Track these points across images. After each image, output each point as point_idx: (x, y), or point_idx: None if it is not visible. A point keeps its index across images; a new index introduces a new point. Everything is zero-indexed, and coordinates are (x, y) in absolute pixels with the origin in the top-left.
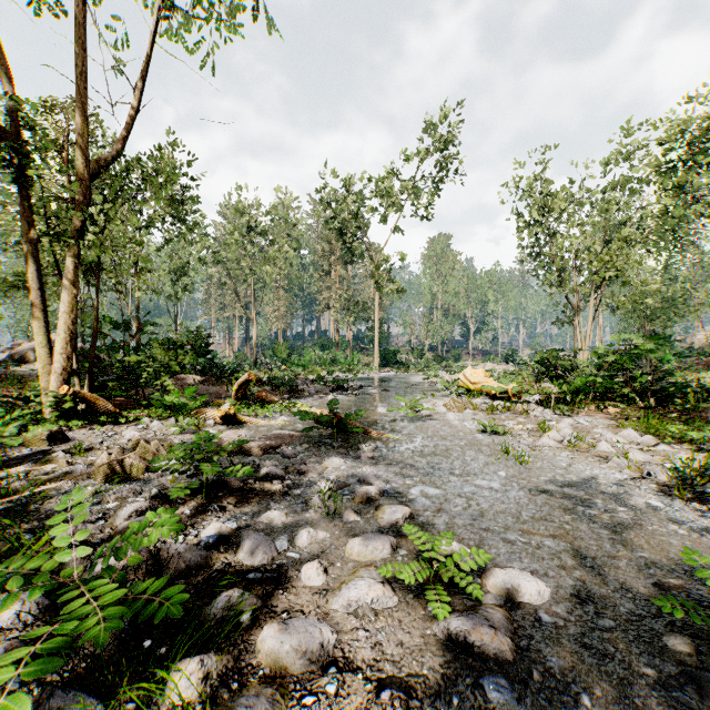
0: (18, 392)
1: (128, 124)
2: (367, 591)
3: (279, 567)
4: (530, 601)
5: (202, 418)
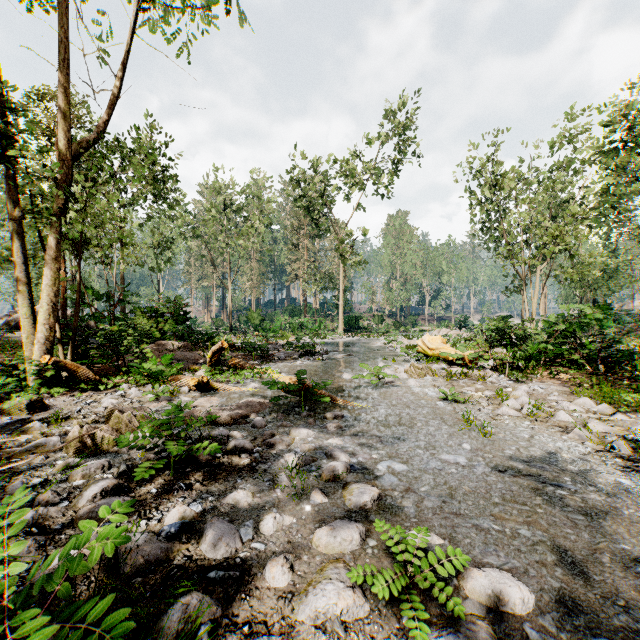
0: (10, 357)
1: (108, 108)
2: (336, 601)
3: (242, 561)
4: (514, 611)
5: (177, 385)
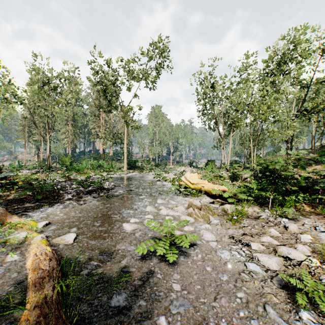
0: None
1: None
2: None
3: None
4: None
5: None
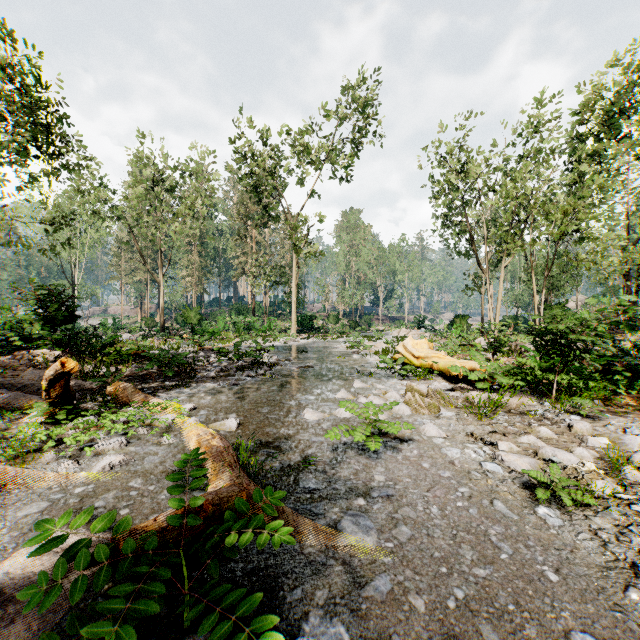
0: None
1: None
2: None
3: None
4: None
5: None
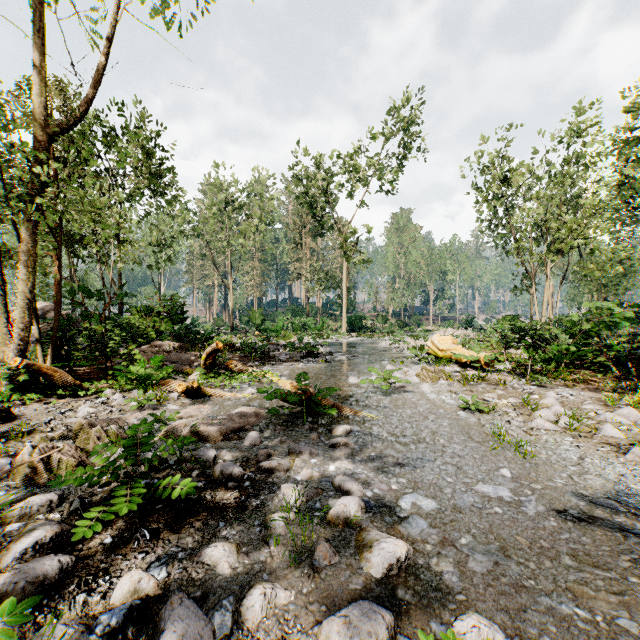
0: None
1: (91, 86)
2: None
3: None
4: None
5: (167, 390)
